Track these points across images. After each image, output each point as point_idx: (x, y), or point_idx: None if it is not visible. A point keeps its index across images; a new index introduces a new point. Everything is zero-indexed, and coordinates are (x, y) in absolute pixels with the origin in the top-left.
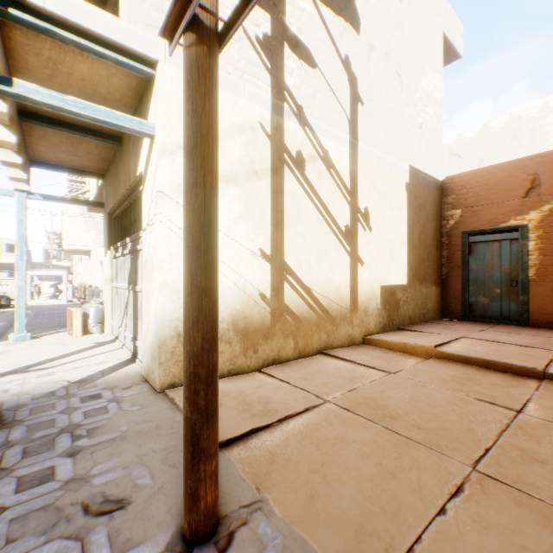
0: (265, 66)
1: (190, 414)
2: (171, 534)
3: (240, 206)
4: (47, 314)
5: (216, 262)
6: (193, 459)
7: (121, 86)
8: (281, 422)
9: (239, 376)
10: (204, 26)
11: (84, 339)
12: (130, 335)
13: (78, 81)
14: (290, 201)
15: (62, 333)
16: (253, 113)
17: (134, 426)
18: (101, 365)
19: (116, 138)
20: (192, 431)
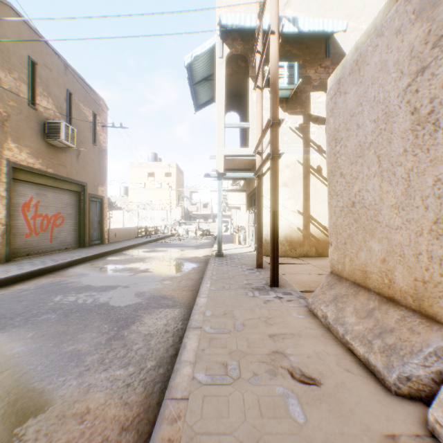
0: (300, 137)
1: (257, 245)
2: (254, 267)
3: (288, 194)
4: (225, 238)
5: (262, 218)
6: (257, 253)
7: (249, 160)
8: (289, 264)
9: (287, 257)
10: (259, 176)
11: (239, 245)
12: (253, 243)
13: (238, 161)
14: (313, 188)
15: (231, 243)
16: (294, 158)
17: (251, 260)
18: (244, 251)
19: (249, 170)
20: (257, 248)
